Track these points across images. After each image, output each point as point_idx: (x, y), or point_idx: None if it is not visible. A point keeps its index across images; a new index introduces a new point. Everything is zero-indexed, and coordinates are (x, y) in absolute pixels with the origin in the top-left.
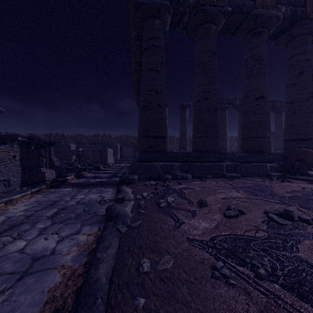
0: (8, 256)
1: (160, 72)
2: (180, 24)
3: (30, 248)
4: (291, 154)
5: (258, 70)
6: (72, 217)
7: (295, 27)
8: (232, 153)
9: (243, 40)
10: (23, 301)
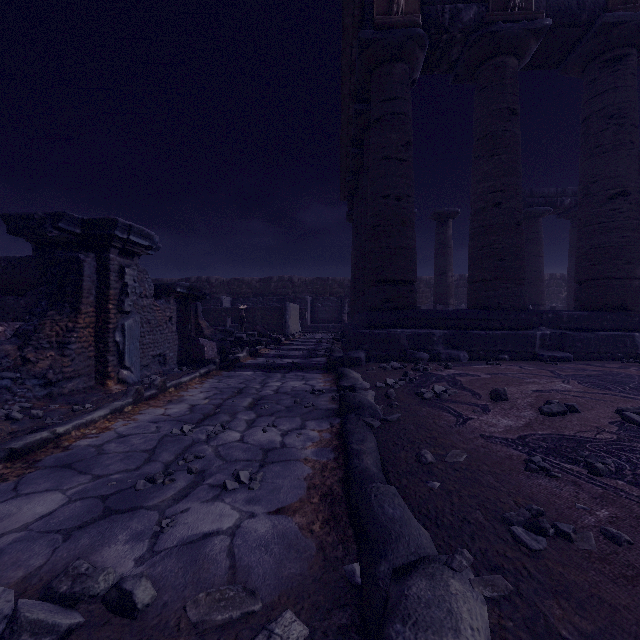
0: (230, 445)
1: (404, 161)
2: (442, 64)
3: (250, 439)
4: None
5: (616, 137)
6: (281, 409)
7: None
8: (554, 312)
9: (580, 76)
10: (282, 484)
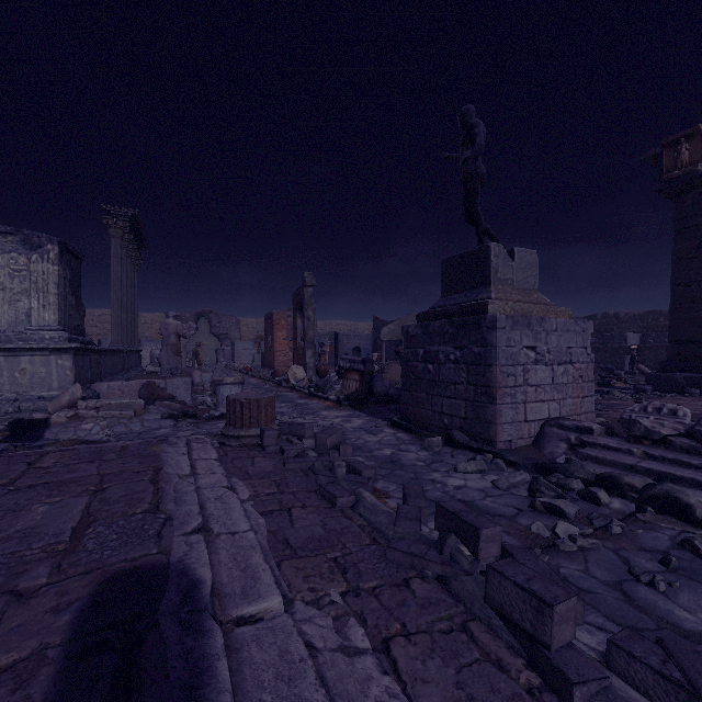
0: None
1: (695, 258)
2: None
3: None
4: None
5: None
6: None
7: None
8: None
9: None
10: None
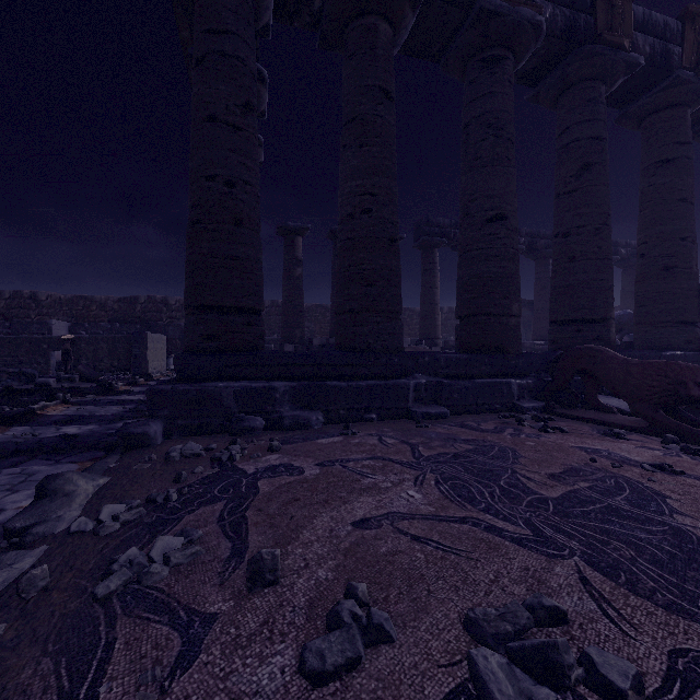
0: None
1: (240, 130)
2: (303, 12)
3: None
4: (564, 358)
5: (494, 150)
6: None
7: (574, 58)
8: (432, 355)
9: (462, 77)
10: None
